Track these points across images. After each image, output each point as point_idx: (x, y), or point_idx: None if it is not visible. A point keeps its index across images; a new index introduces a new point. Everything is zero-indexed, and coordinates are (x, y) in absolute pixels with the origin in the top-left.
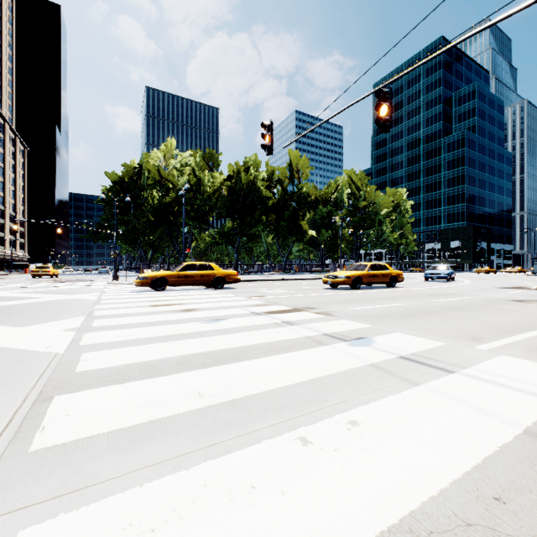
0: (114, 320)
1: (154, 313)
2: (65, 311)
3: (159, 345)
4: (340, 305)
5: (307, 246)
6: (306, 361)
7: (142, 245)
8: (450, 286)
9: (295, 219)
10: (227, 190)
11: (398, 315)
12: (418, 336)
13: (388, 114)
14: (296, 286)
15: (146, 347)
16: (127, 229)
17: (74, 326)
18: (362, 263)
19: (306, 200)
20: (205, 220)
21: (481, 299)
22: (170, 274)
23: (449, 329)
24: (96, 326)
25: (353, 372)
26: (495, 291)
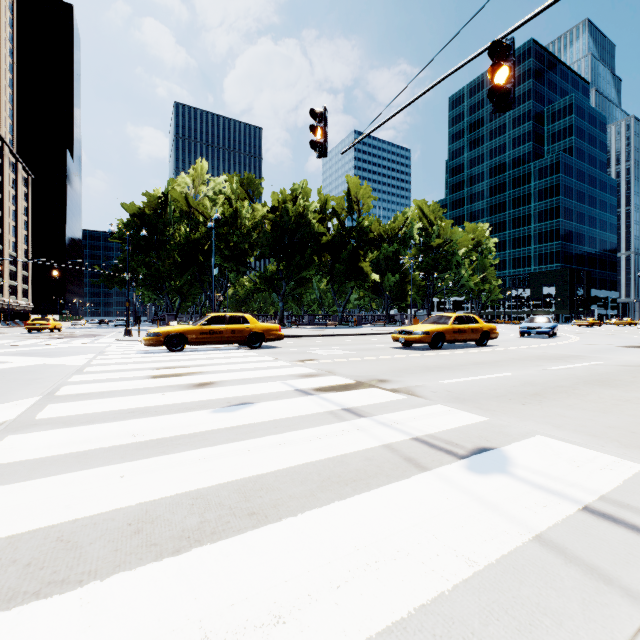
0: (79, 404)
1: (149, 390)
2: (21, 387)
3: (116, 469)
4: (423, 376)
5: (369, 293)
6: (397, 524)
7: (167, 292)
8: (559, 344)
9: (355, 260)
10: (271, 224)
11: (518, 396)
12: (579, 443)
13: (508, 81)
14: (357, 344)
15: (88, 476)
16: (149, 272)
17: (3, 419)
18: (444, 314)
19: (368, 237)
20: (243, 261)
21: (617, 364)
22: (190, 329)
23: (620, 426)
24: (40, 419)
25: (510, 568)
26: (625, 352)
